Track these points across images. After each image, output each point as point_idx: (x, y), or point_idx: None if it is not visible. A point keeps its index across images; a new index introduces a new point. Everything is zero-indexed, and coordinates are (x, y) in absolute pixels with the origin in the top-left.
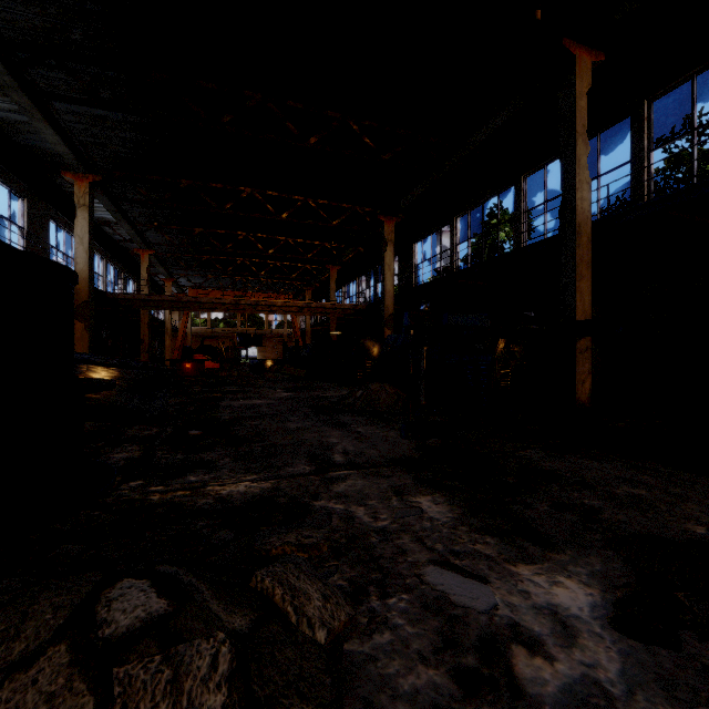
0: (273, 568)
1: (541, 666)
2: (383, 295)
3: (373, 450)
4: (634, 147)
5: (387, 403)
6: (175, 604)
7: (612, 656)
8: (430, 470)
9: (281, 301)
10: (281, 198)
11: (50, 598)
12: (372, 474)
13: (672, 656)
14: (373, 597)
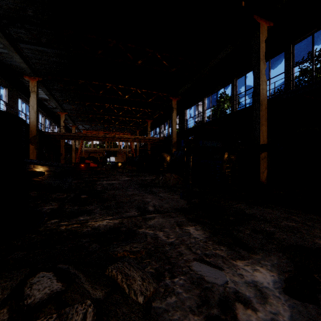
0: (117, 265)
1: (250, 314)
2: (172, 133)
3: (167, 204)
4: (286, 66)
5: (173, 182)
6: (66, 285)
7: (285, 308)
8: (194, 214)
9: (125, 136)
10: (125, 89)
11: (0, 283)
12: (166, 216)
13: (315, 308)
14: (167, 278)
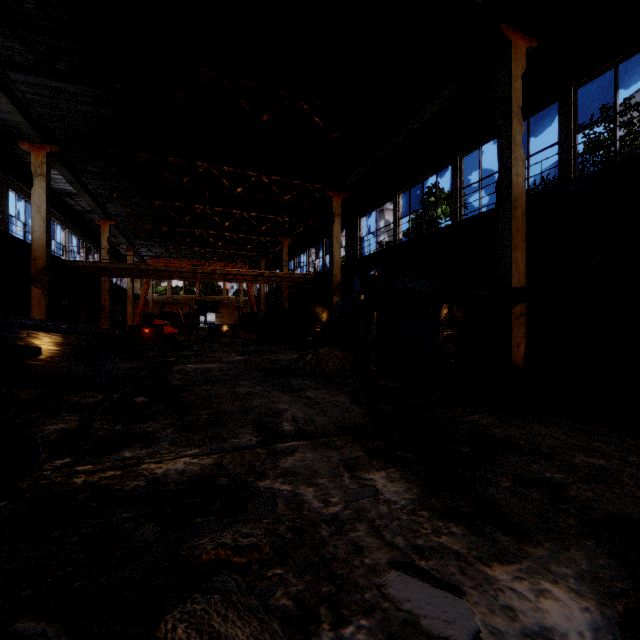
0: (190, 606)
1: None
2: (332, 265)
3: (323, 417)
4: (561, 130)
5: (335, 367)
6: None
7: None
8: (382, 439)
9: (237, 270)
10: (237, 174)
11: None
12: (322, 445)
13: None
14: (325, 625)
